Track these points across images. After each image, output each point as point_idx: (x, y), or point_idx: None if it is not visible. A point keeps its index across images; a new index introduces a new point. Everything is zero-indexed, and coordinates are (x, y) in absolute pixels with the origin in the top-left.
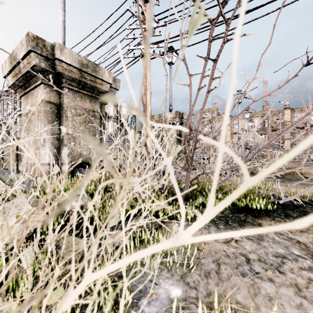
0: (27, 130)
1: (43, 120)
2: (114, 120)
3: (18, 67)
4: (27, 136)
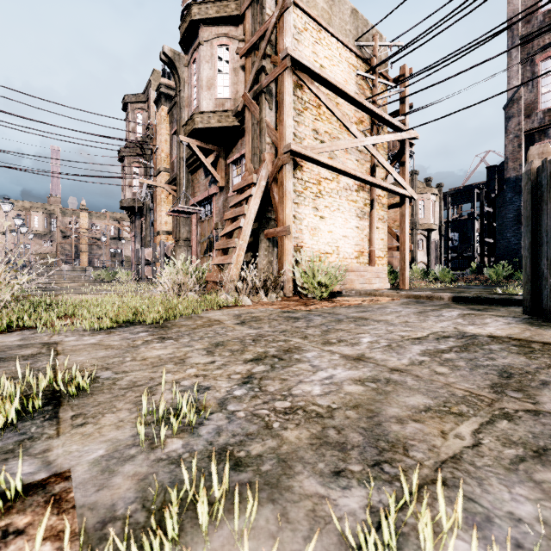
0: None
1: None
2: None
3: None
4: None
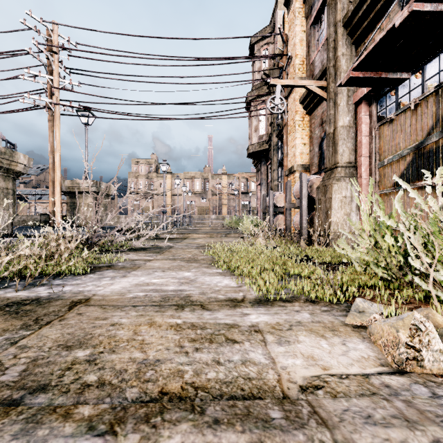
0: None
1: None
2: None
3: None
4: None
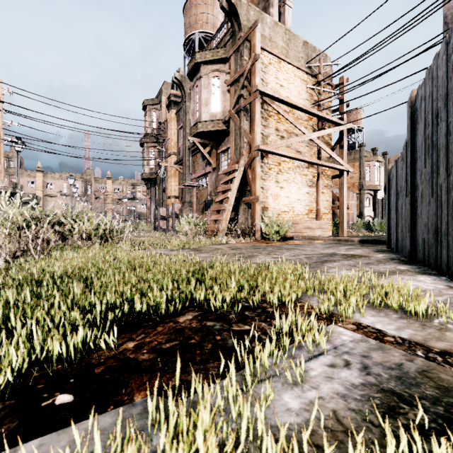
0: None
1: None
2: None
3: None
4: None
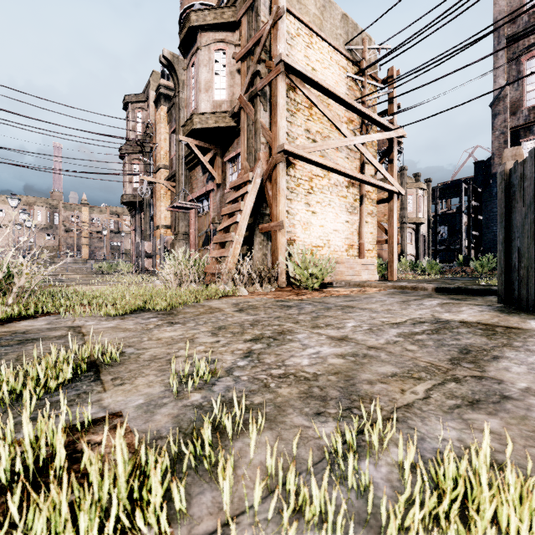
0: None
1: None
2: None
3: None
4: None
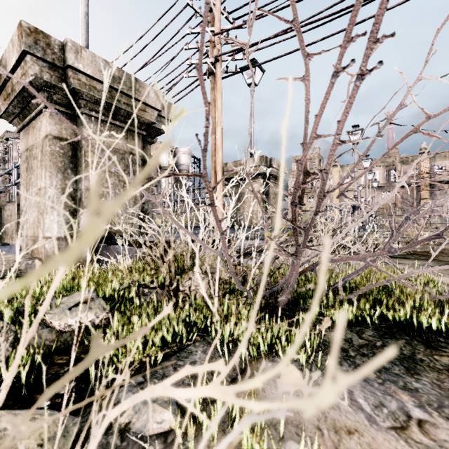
0: (27, 184)
1: (48, 167)
2: (170, 172)
3: (10, 82)
4: (27, 193)
